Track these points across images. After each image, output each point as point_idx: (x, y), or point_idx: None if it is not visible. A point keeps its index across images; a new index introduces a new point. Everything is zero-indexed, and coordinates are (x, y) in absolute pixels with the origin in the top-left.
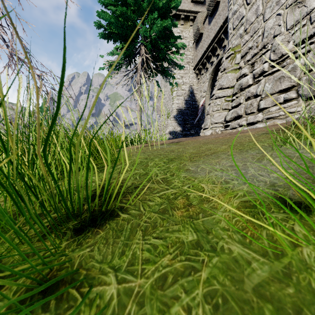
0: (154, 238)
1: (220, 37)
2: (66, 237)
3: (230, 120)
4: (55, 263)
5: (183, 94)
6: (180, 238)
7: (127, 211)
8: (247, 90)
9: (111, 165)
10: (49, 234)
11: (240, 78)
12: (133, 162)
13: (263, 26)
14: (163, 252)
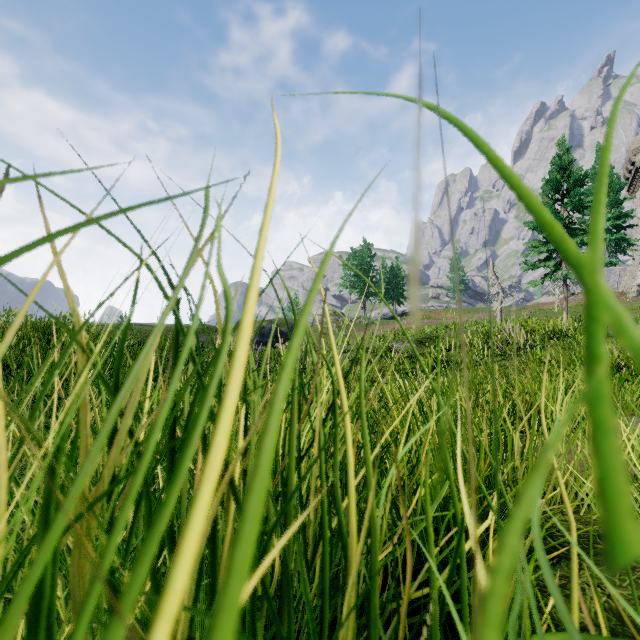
0: None
1: None
2: None
3: None
4: None
5: None
6: None
7: None
8: None
9: None
10: None
11: None
12: None
13: None
14: None
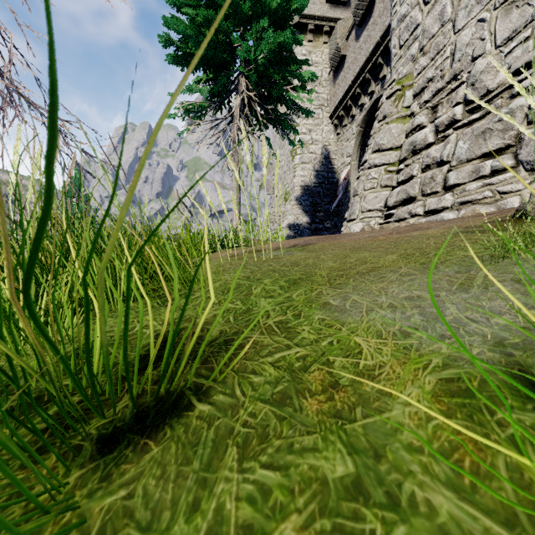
0: (263, 468)
1: (375, 62)
2: (81, 458)
3: (394, 205)
4: (48, 528)
5: (312, 160)
6: (318, 469)
7: (209, 397)
8: (424, 153)
9: (183, 291)
10: (47, 449)
11: (413, 131)
12: (224, 285)
13: (452, 41)
14: (282, 505)
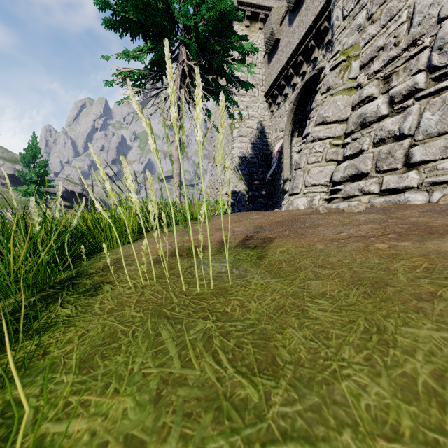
0: None
1: (308, 45)
2: None
3: (341, 180)
4: None
5: (248, 134)
6: None
7: None
8: (377, 126)
9: None
10: None
11: (361, 103)
12: None
13: (410, 3)
14: None
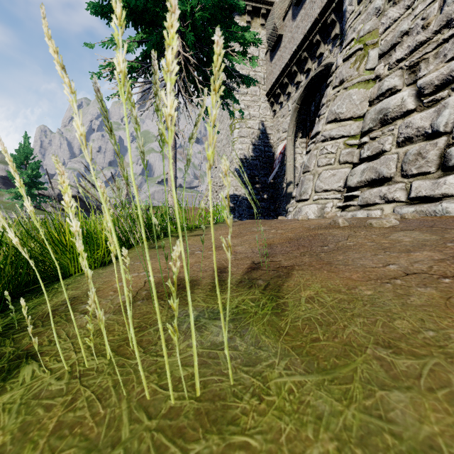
0: None
1: (313, 40)
2: None
3: (357, 186)
4: None
5: (250, 135)
6: None
7: None
8: (402, 122)
9: None
10: None
11: (381, 97)
12: None
13: None
14: None
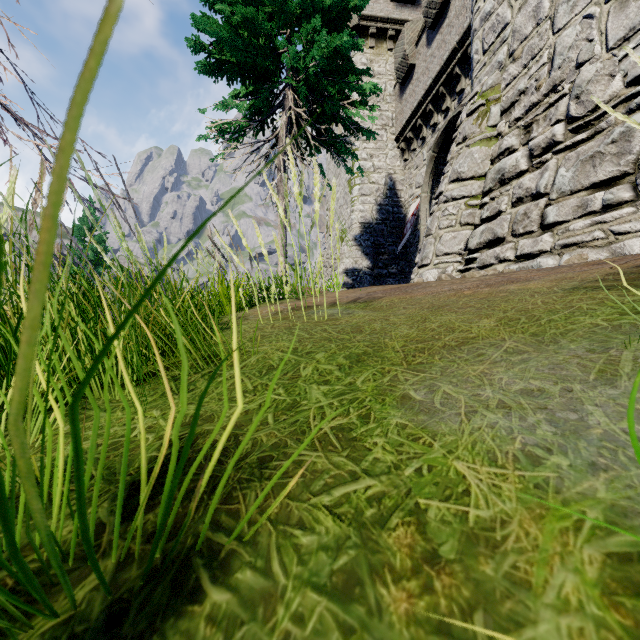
0: None
1: (451, 73)
2: None
3: (477, 248)
4: None
5: (373, 192)
6: None
7: (229, 574)
8: (515, 183)
9: (207, 370)
10: None
11: (500, 156)
12: (263, 361)
13: (551, 43)
14: None
